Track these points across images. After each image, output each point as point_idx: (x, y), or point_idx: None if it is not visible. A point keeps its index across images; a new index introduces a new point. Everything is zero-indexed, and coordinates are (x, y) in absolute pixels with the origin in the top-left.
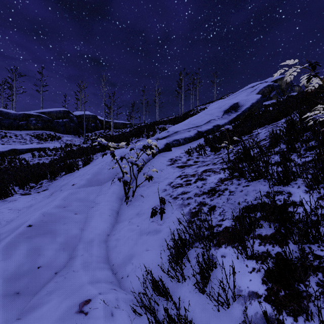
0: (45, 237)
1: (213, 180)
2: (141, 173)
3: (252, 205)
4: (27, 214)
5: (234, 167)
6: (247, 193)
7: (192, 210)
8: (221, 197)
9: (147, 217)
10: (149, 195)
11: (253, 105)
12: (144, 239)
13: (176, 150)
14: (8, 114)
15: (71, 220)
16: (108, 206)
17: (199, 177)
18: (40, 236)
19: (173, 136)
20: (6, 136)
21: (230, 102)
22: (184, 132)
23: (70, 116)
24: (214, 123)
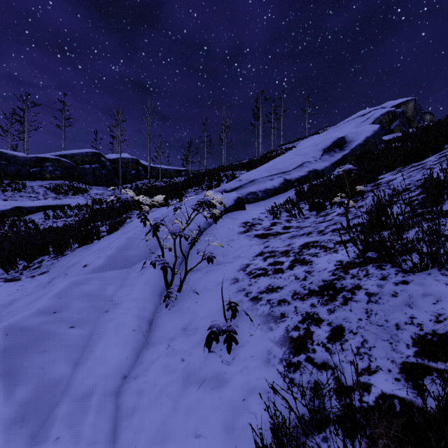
0: None
1: (325, 265)
2: (197, 246)
3: (435, 336)
4: None
5: (367, 241)
6: (410, 301)
7: (291, 334)
8: (352, 306)
9: (201, 340)
10: (208, 289)
11: (368, 139)
12: (193, 398)
13: (253, 208)
14: (14, 157)
15: (59, 343)
16: (134, 310)
17: (297, 258)
18: None
19: (248, 187)
20: (11, 189)
21: (332, 136)
22: (264, 181)
23: (101, 160)
24: (310, 168)
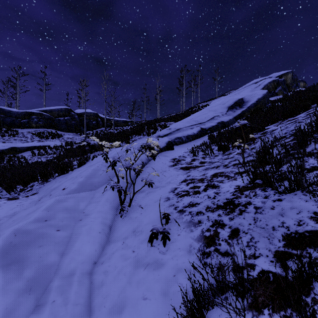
0: (8, 270)
1: (228, 188)
2: (140, 175)
3: (297, 234)
4: (3, 228)
5: (256, 172)
6: (282, 212)
7: (205, 234)
8: (245, 216)
9: (145, 238)
10: (149, 205)
11: (259, 100)
12: (141, 275)
13: (179, 148)
14: (10, 112)
15: (50, 241)
16: (99, 219)
17: (209, 184)
18: (2, 269)
19: (175, 133)
20: (8, 134)
21: (234, 98)
22: (187, 129)
23: (72, 114)
24: (219, 120)
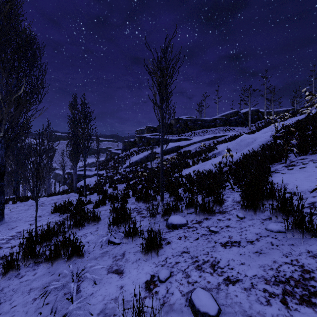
0: None
1: None
2: None
3: None
4: None
5: None
6: None
7: None
8: None
9: None
10: None
11: None
12: None
13: None
14: (206, 120)
15: None
16: None
17: None
18: None
19: None
20: (207, 131)
21: None
22: None
23: (239, 114)
24: None
